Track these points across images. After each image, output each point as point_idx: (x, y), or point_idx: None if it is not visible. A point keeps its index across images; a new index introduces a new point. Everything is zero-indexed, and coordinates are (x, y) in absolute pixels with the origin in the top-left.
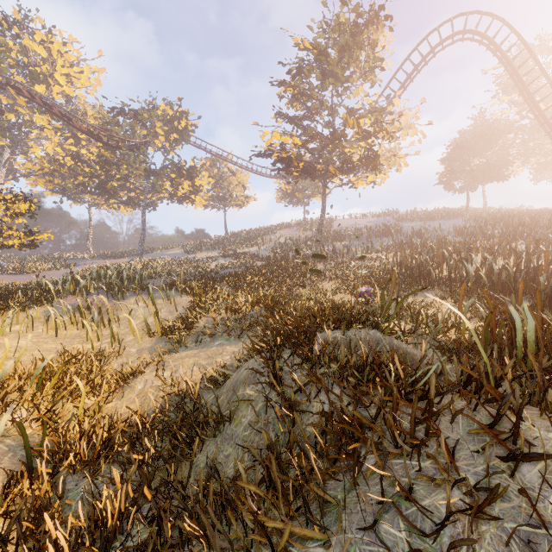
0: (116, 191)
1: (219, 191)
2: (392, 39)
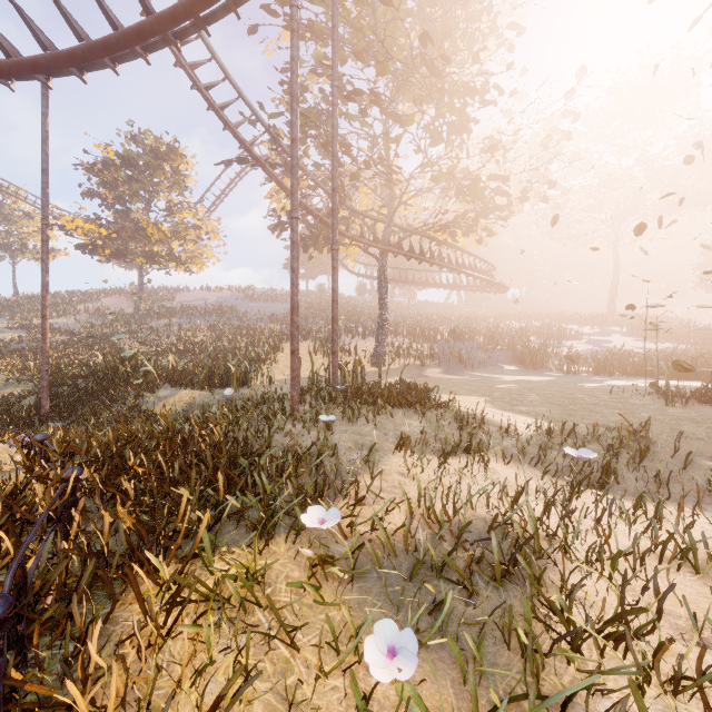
0: None
1: (3, 237)
2: (194, 165)
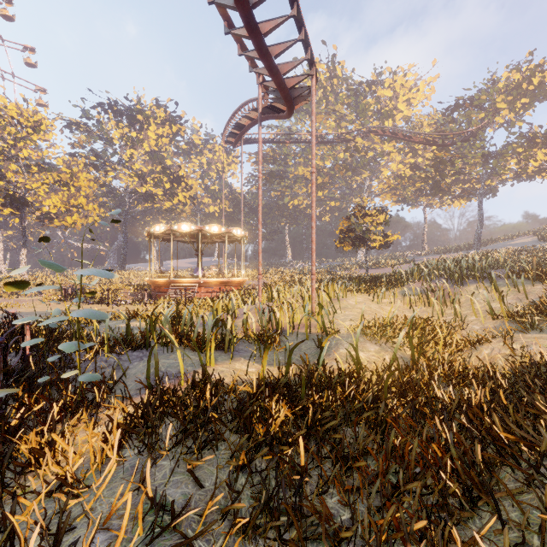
0: (450, 187)
1: None
2: None
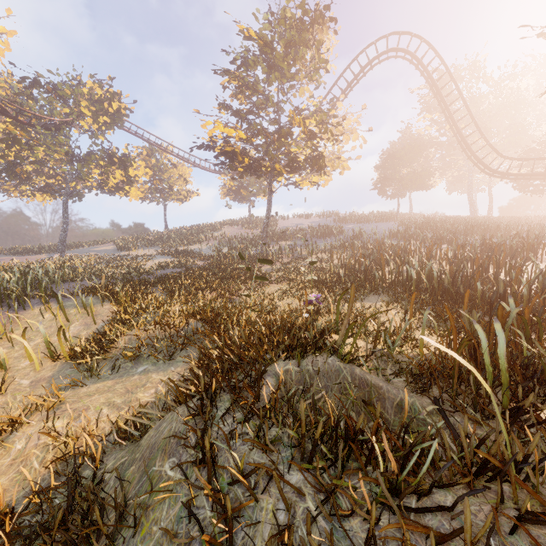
0: (29, 176)
1: (158, 183)
2: (336, 42)
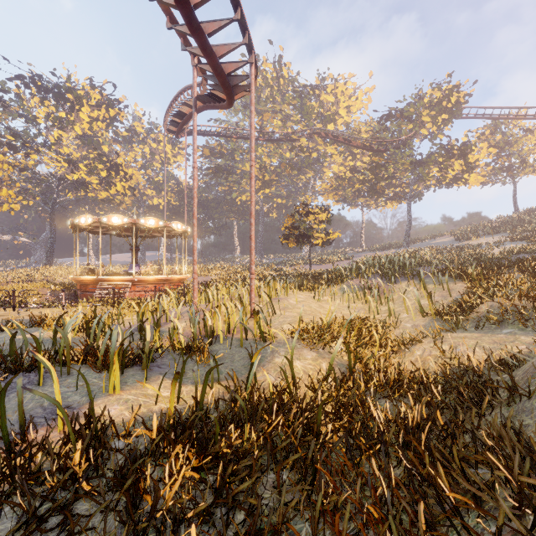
0: (384, 190)
1: (504, 160)
2: None
